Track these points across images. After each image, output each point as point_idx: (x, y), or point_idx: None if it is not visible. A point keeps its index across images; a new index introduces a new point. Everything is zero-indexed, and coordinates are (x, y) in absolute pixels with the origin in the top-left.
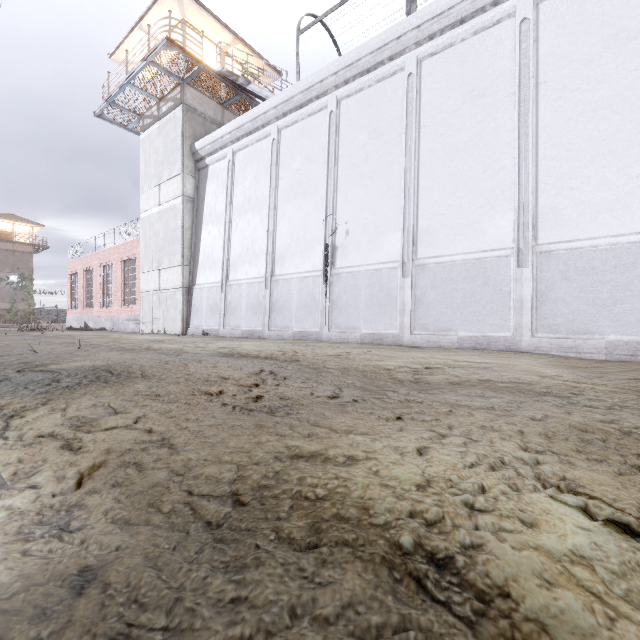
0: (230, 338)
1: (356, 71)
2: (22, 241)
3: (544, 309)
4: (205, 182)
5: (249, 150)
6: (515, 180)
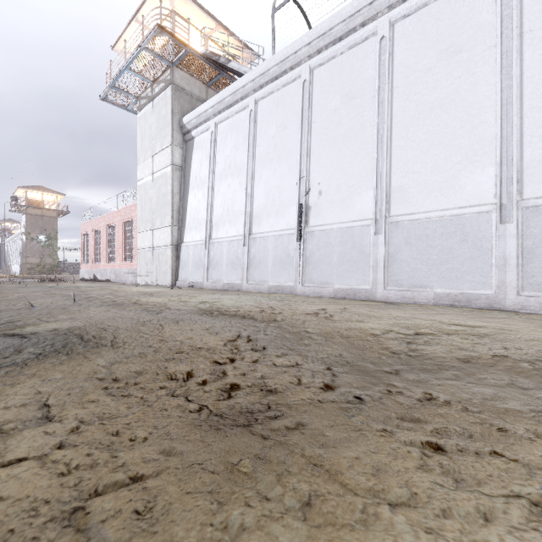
0: (212, 291)
1: (329, 40)
2: (49, 208)
3: (531, 266)
4: (191, 152)
5: (229, 121)
6: (497, 134)
